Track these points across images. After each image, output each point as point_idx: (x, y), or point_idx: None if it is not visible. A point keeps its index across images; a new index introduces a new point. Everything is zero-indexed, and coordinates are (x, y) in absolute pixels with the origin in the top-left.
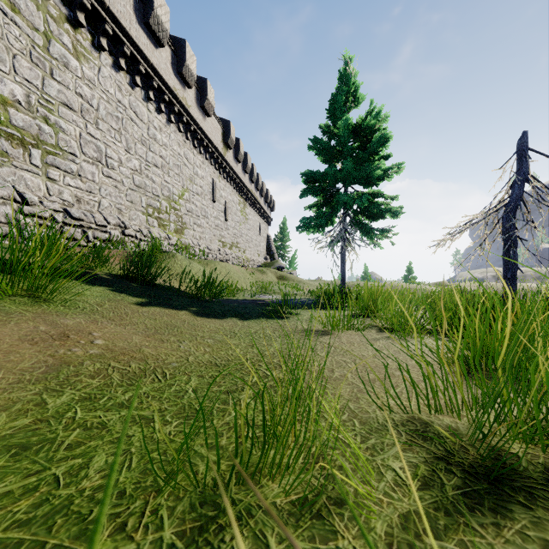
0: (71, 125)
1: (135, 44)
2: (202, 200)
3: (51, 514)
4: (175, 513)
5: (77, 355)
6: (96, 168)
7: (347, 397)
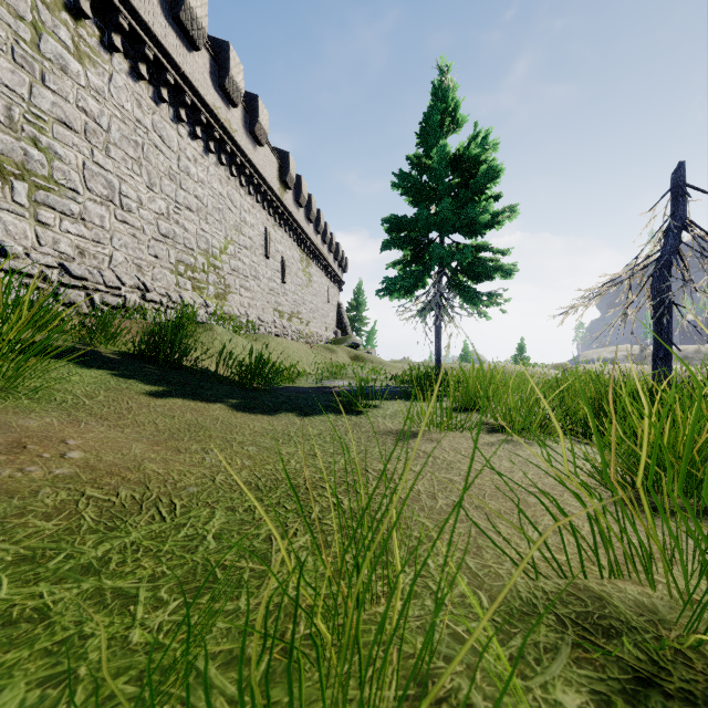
0: (71, 151)
1: (160, 44)
2: (252, 255)
3: None
4: None
5: (32, 478)
6: (106, 210)
7: (462, 546)
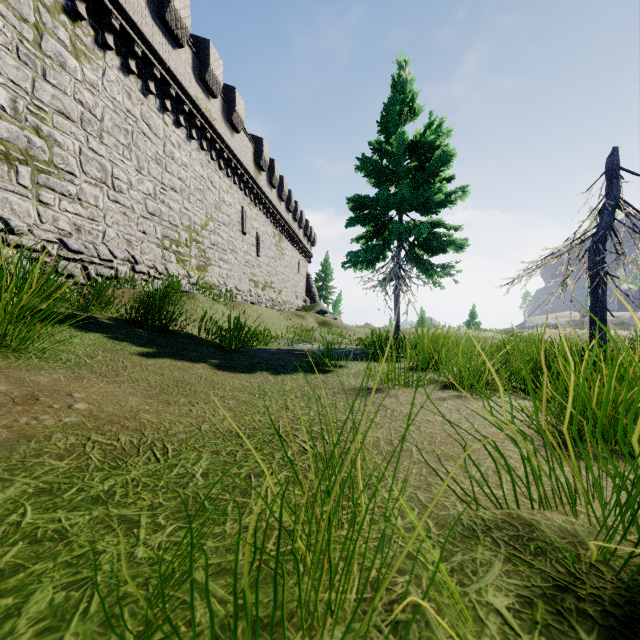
0: (69, 138)
1: (147, 42)
2: (230, 231)
3: None
4: None
5: (45, 425)
6: (100, 191)
7: (415, 483)
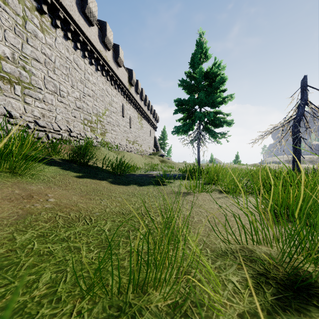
0: (39, 71)
1: (76, 24)
2: (116, 116)
3: (11, 314)
4: (92, 313)
5: (37, 208)
6: (54, 97)
7: (202, 234)
